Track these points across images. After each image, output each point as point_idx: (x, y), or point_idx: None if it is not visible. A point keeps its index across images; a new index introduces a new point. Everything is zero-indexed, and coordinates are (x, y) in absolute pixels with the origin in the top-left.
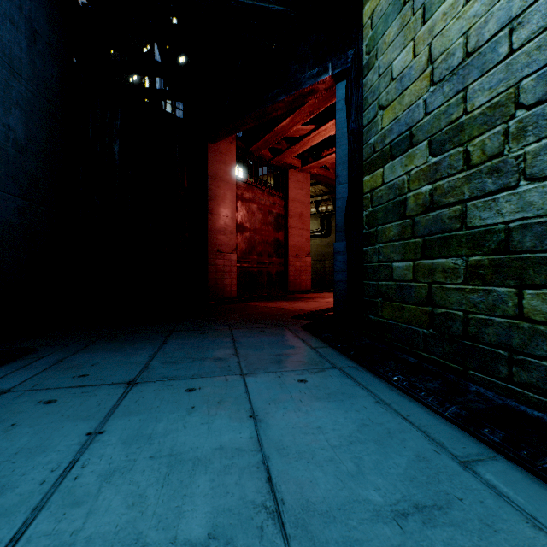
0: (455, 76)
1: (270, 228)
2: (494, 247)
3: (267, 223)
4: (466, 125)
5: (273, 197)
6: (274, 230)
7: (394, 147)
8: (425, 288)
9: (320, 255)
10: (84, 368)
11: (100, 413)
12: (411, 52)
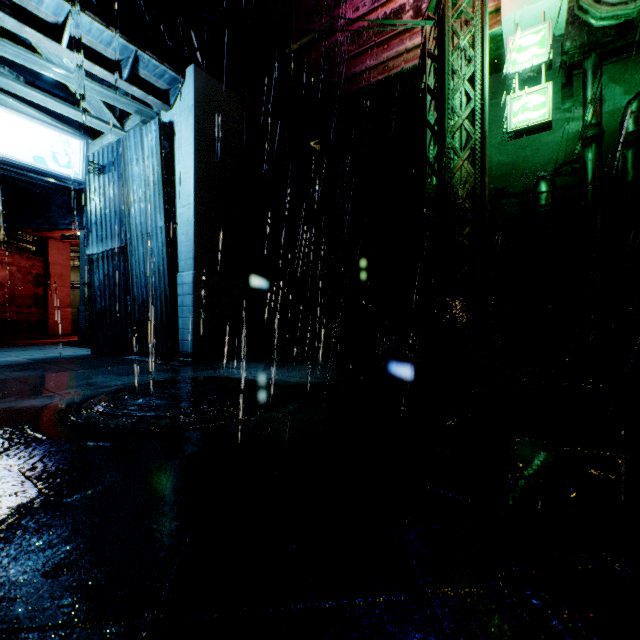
0: None
1: (30, 285)
2: None
3: (28, 281)
4: None
5: (34, 261)
6: (35, 286)
7: None
8: None
9: None
10: None
11: None
12: None
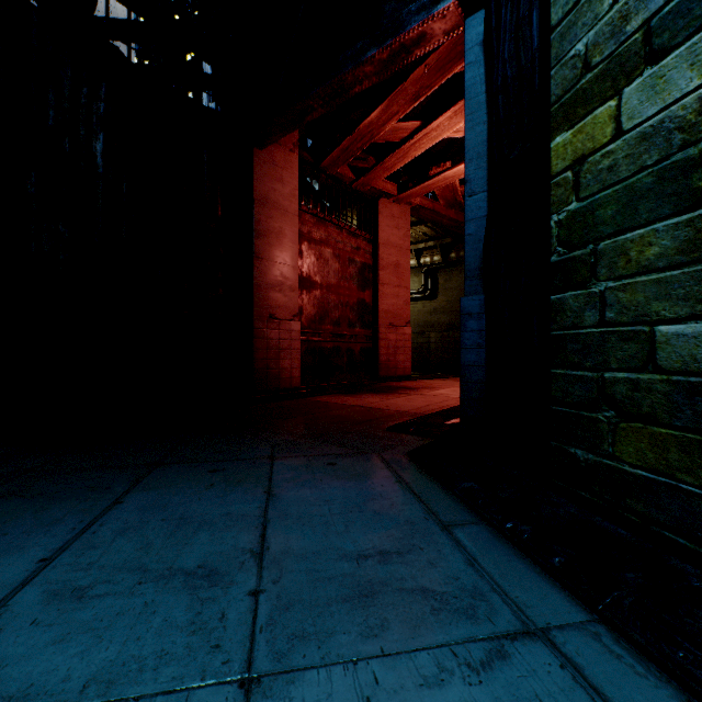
0: None
1: (352, 284)
2: None
3: (348, 277)
4: None
5: (357, 239)
6: (358, 287)
7: (662, 26)
8: None
9: (423, 325)
10: None
11: None
12: None
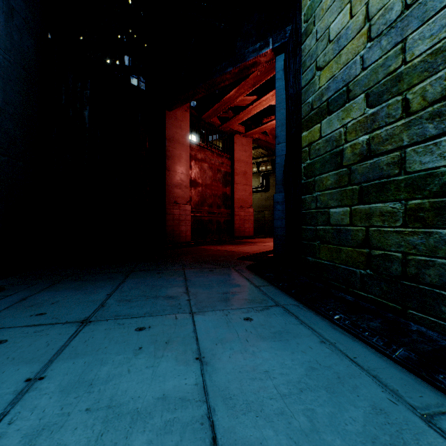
0: (394, 29)
1: (219, 184)
2: (436, 190)
3: (217, 179)
4: (405, 74)
5: (222, 158)
6: (222, 185)
7: (331, 103)
8: (362, 231)
9: (261, 207)
10: (43, 307)
11: (46, 355)
12: (348, 14)
